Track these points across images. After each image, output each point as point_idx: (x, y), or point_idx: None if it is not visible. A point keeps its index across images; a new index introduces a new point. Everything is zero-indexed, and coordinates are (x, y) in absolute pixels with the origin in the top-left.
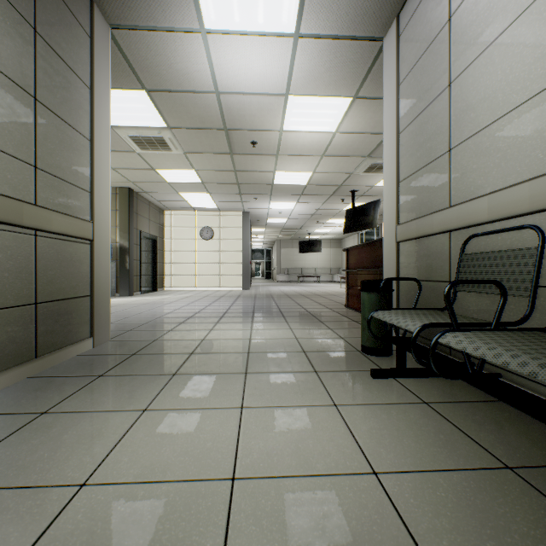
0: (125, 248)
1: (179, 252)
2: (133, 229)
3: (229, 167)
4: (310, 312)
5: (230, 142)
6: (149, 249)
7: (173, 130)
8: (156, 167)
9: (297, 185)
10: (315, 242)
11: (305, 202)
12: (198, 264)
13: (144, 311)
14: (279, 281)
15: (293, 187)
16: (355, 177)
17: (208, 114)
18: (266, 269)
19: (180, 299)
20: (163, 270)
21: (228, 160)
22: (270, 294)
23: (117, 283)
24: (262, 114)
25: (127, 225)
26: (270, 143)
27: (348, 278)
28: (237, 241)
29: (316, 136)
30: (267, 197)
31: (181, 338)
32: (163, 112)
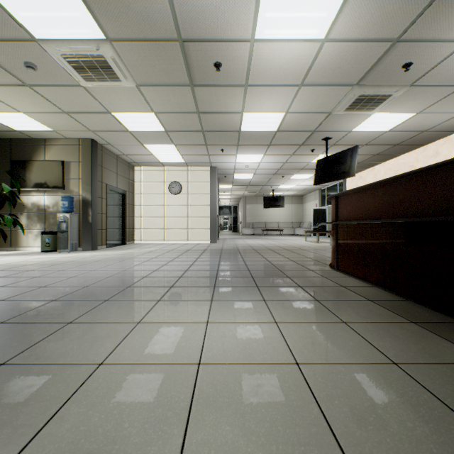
0: (88, 201)
1: (148, 206)
2: (97, 181)
3: (191, 107)
4: (292, 278)
5: (189, 66)
6: (118, 203)
7: (115, 45)
8: (111, 109)
9: (266, 132)
10: (278, 198)
11: (273, 154)
12: (166, 218)
13: (80, 274)
14: (244, 234)
15: (261, 134)
16: (332, 119)
17: (153, 9)
18: (233, 223)
19: (140, 254)
20: (133, 224)
21: (189, 97)
22: (236, 249)
23: (79, 237)
24: (227, 5)
25: (90, 177)
26: (237, 65)
27: (337, 233)
28: (204, 196)
29: (297, 50)
30: (234, 148)
31: (62, 355)
32: (92, 6)
